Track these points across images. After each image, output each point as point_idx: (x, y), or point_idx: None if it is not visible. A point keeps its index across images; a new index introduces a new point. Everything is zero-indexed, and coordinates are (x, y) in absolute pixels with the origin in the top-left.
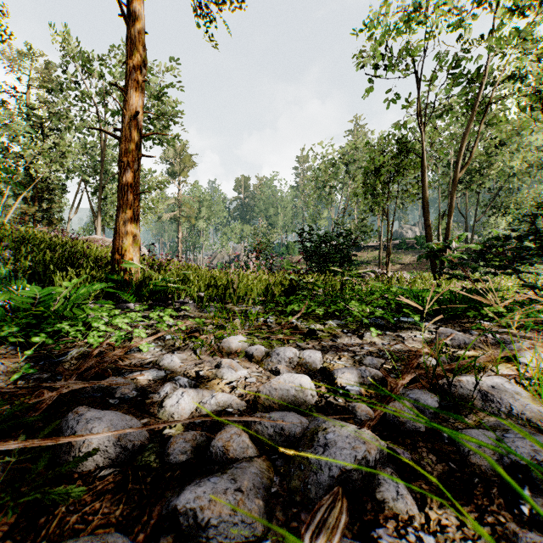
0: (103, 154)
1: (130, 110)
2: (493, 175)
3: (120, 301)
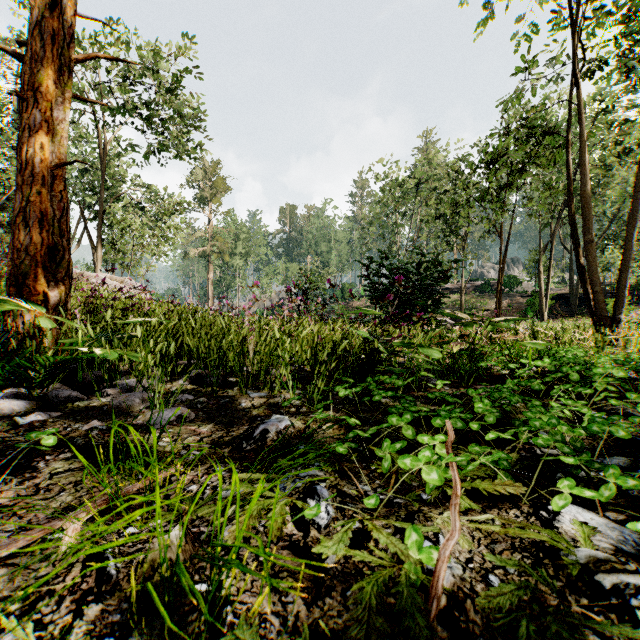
0: (104, 168)
1: None
2: (608, 195)
3: None
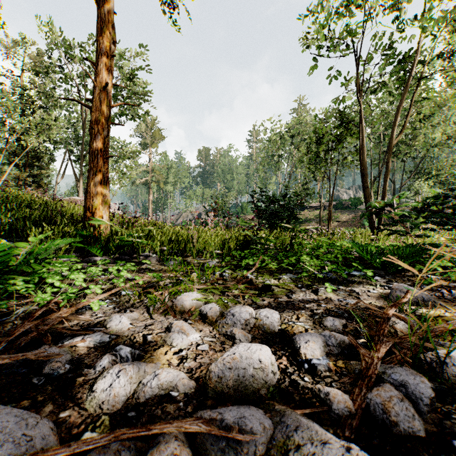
0: (84, 128)
1: (100, 82)
2: (417, 145)
3: (90, 255)
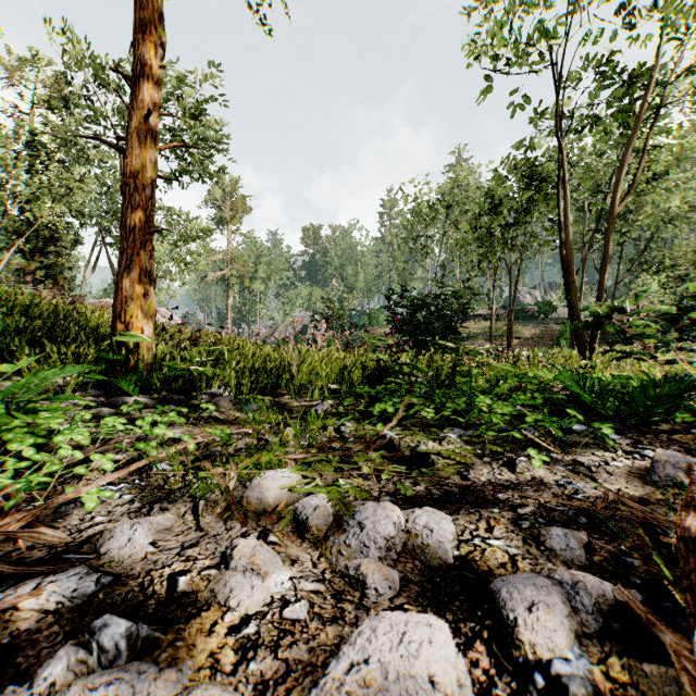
0: None
1: (138, 109)
2: (641, 220)
3: (120, 392)
